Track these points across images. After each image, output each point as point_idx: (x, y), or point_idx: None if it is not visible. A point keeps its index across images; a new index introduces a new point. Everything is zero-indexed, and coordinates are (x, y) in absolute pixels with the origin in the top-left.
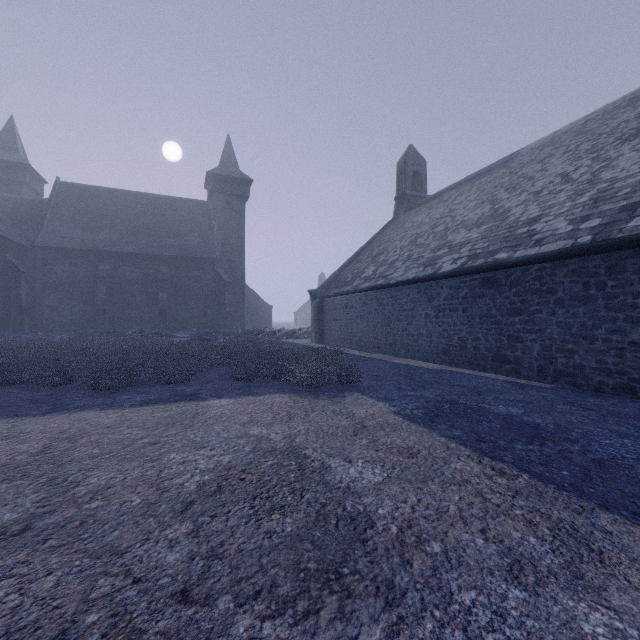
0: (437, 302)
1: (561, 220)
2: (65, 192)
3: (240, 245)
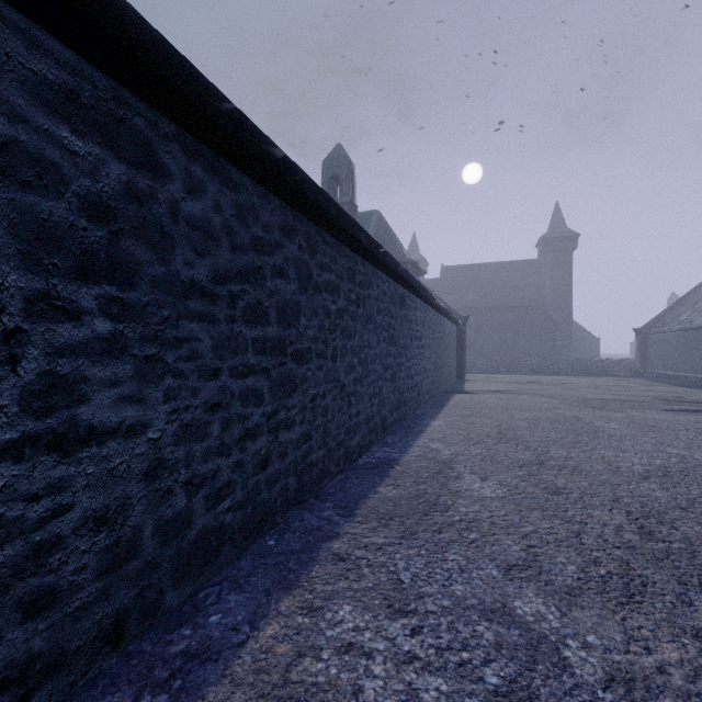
0: None
1: None
2: (446, 273)
3: (568, 290)
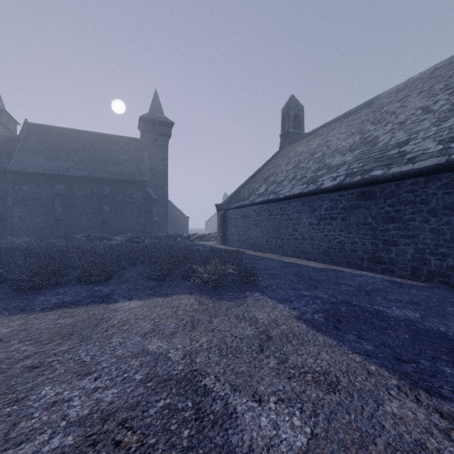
0: (319, 212)
1: (430, 141)
2: (31, 130)
3: (164, 171)
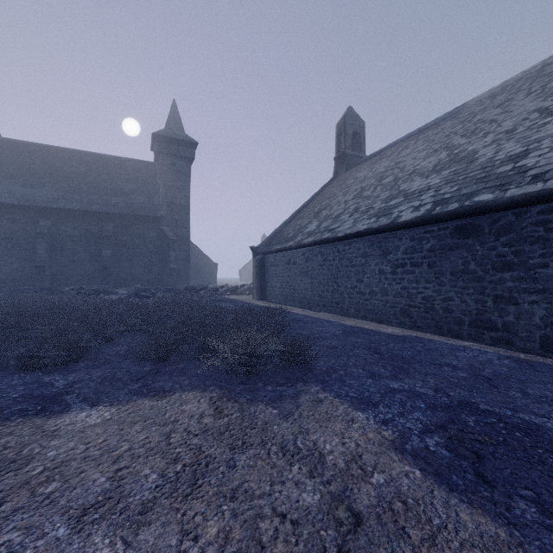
0: (394, 256)
1: None
2: (6, 148)
3: (185, 205)
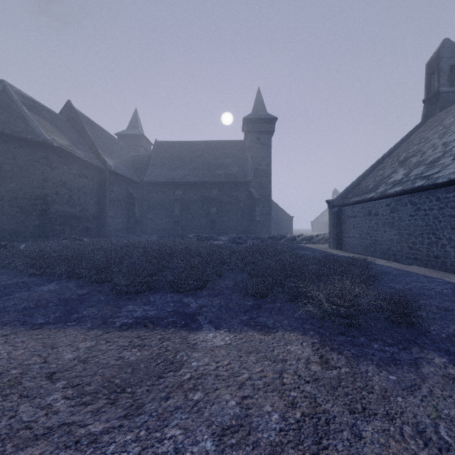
0: None
1: None
2: (159, 147)
3: (267, 170)
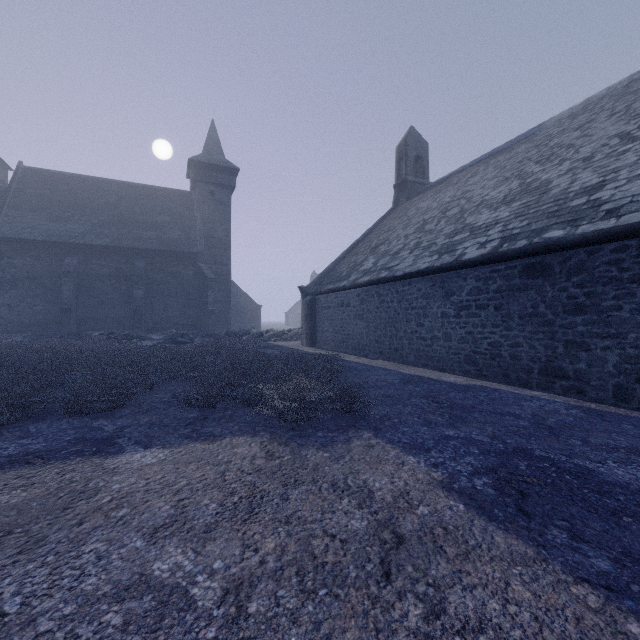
0: (458, 297)
1: None
2: (28, 178)
3: (225, 239)
